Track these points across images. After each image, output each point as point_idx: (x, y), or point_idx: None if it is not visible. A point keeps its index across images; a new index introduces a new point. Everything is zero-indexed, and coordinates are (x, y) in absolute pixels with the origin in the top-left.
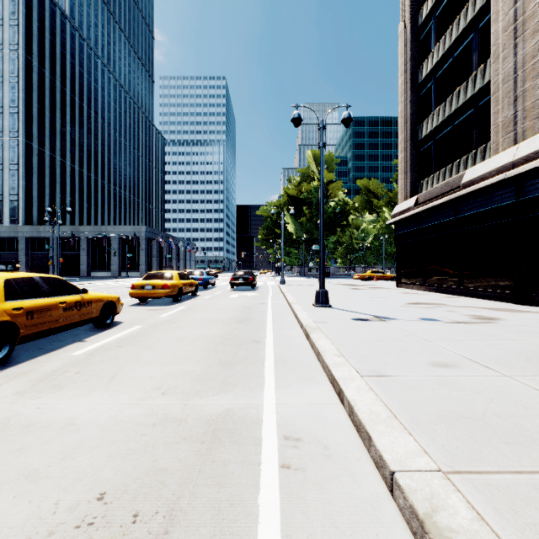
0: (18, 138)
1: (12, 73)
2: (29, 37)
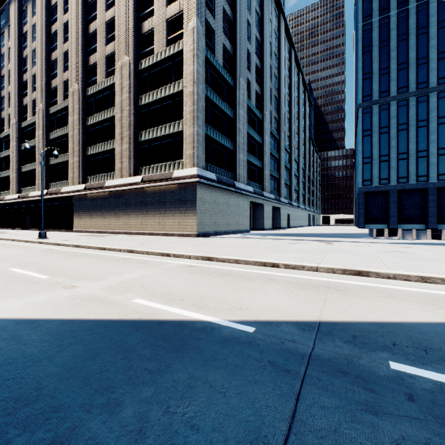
0: None
1: None
2: None
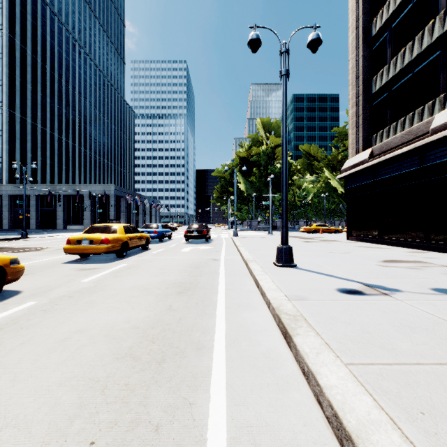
0: (2, 107)
1: None
2: (12, 19)
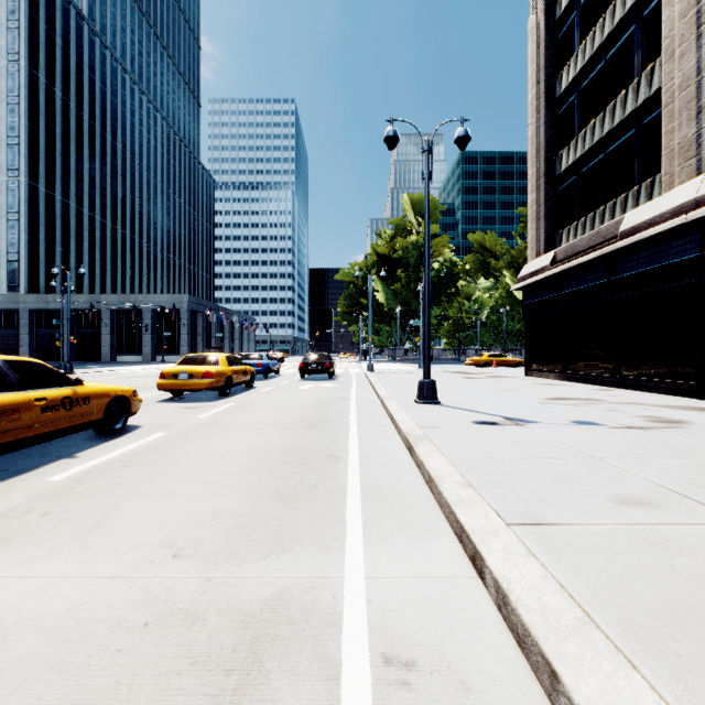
0: (19, 178)
1: (11, 92)
2: (34, 44)
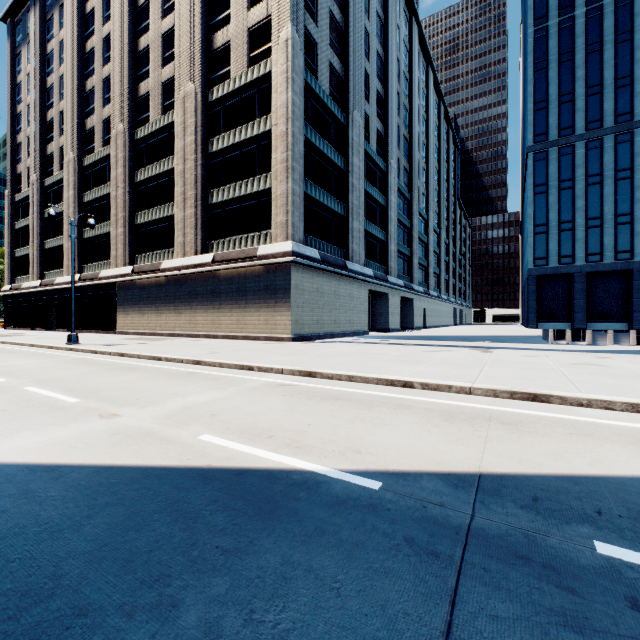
0: None
1: None
2: None
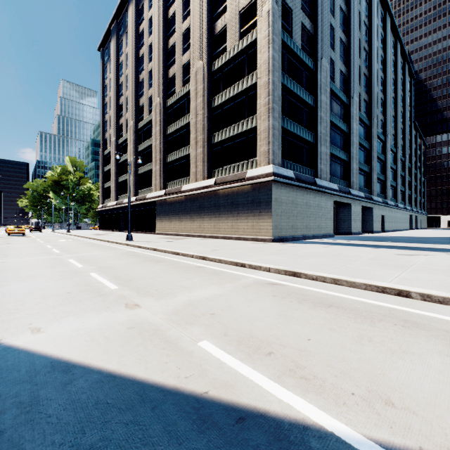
0: None
1: None
2: None
